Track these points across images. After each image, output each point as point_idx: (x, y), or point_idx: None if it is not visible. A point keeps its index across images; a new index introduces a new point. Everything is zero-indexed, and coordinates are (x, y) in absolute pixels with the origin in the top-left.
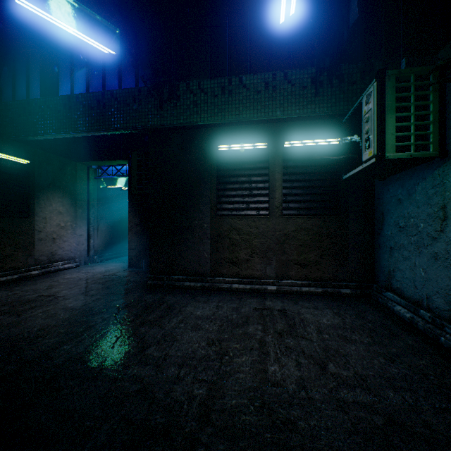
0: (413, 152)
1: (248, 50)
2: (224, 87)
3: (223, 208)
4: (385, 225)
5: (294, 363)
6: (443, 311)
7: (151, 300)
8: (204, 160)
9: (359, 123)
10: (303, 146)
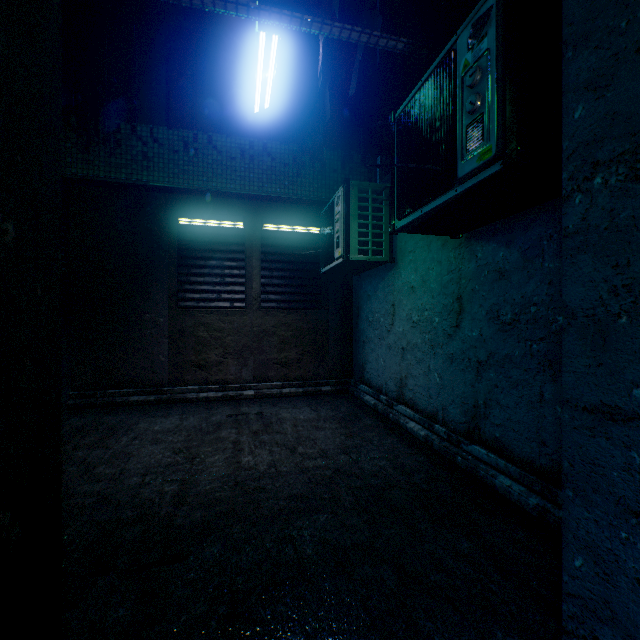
0: (371, 256)
1: (220, 103)
2: (188, 142)
3: (186, 298)
4: (360, 319)
5: (268, 452)
6: (393, 393)
7: (81, 423)
8: (159, 234)
9: (333, 221)
10: (284, 232)
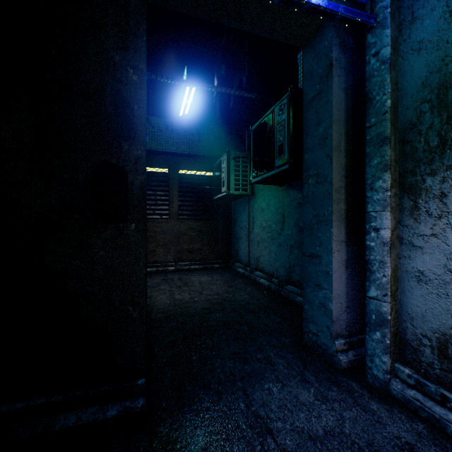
0: (241, 192)
1: (153, 98)
2: None
3: None
4: (235, 225)
5: (188, 294)
6: (253, 265)
7: None
8: None
9: (220, 171)
10: (192, 174)
